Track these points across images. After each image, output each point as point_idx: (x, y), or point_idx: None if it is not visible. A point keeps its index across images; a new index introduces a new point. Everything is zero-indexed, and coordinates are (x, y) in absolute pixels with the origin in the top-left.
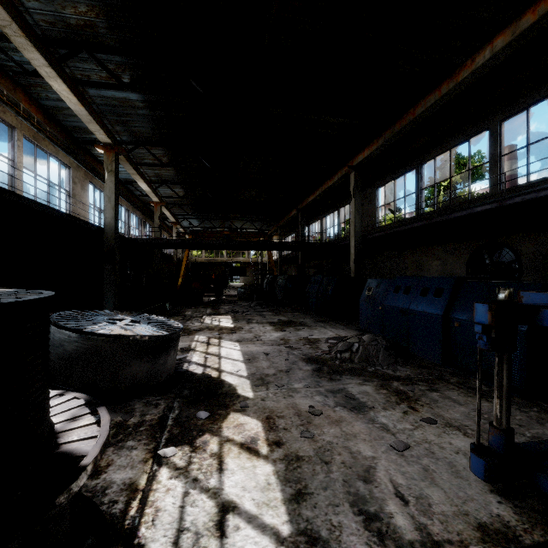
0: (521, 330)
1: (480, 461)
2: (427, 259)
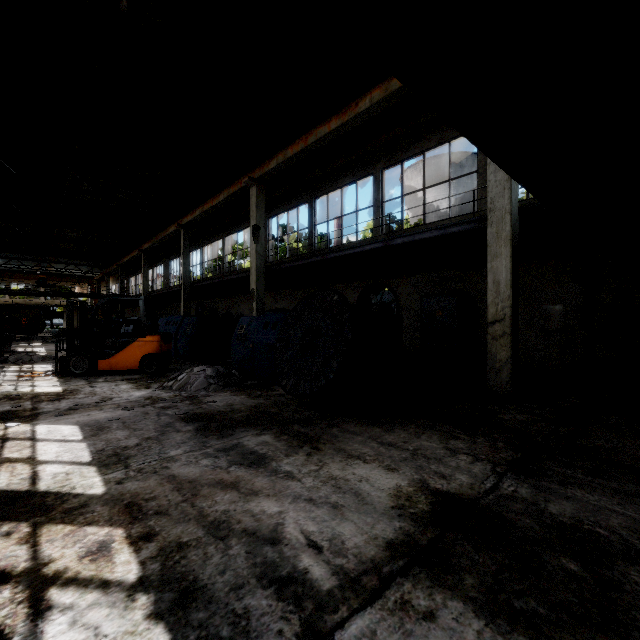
0: None
1: None
2: None
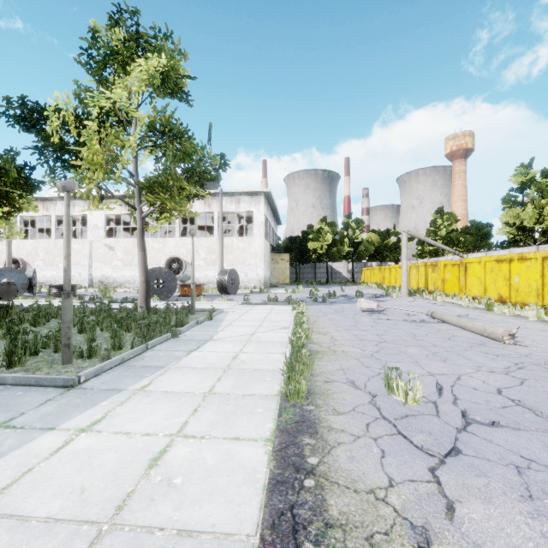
0: None
1: None
2: None
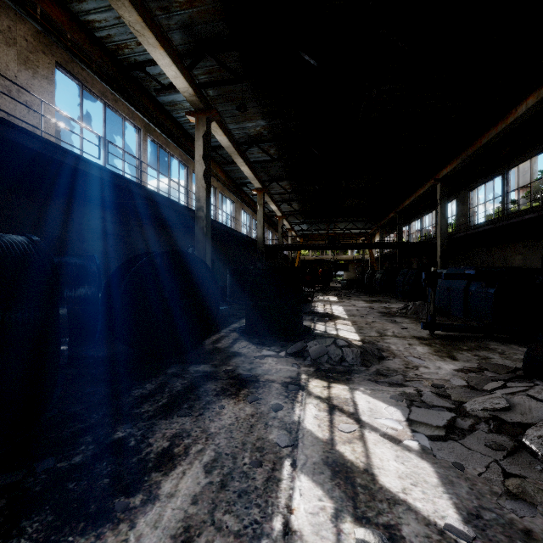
0: (491, 292)
1: (422, 323)
2: (511, 254)
